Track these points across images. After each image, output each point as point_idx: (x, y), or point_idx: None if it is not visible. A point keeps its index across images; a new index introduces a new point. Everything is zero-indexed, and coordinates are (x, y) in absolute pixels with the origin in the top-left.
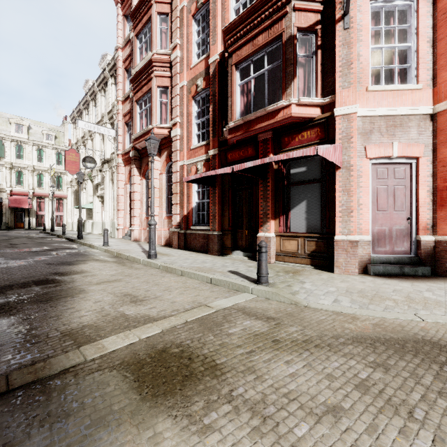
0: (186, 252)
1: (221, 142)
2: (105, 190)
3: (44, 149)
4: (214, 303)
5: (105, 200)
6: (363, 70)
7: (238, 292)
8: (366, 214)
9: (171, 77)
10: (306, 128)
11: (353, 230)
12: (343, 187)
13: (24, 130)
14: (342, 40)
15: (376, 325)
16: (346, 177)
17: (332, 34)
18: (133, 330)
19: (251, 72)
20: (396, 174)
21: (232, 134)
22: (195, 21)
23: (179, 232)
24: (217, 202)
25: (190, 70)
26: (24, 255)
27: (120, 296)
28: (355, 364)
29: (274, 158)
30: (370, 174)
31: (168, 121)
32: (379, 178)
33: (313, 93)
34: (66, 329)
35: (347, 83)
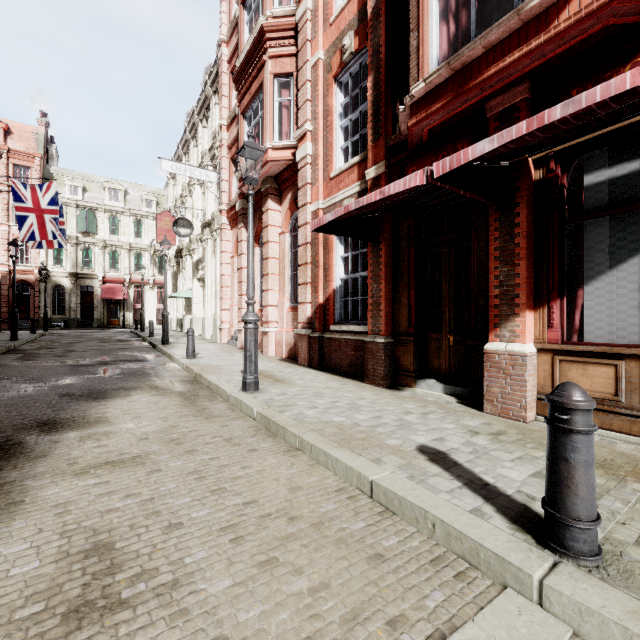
0: (320, 375)
1: (392, 148)
2: (205, 268)
3: (143, 220)
4: None
5: (206, 283)
6: None
7: (476, 580)
8: None
9: (297, 56)
10: None
11: None
12: None
13: (119, 196)
14: None
15: None
16: None
17: None
18: None
19: None
20: None
21: (421, 112)
22: None
23: (310, 337)
24: (383, 274)
25: (329, 28)
26: (53, 374)
27: (72, 556)
28: None
29: (590, 95)
30: None
31: (292, 135)
32: None
33: None
34: None
35: None
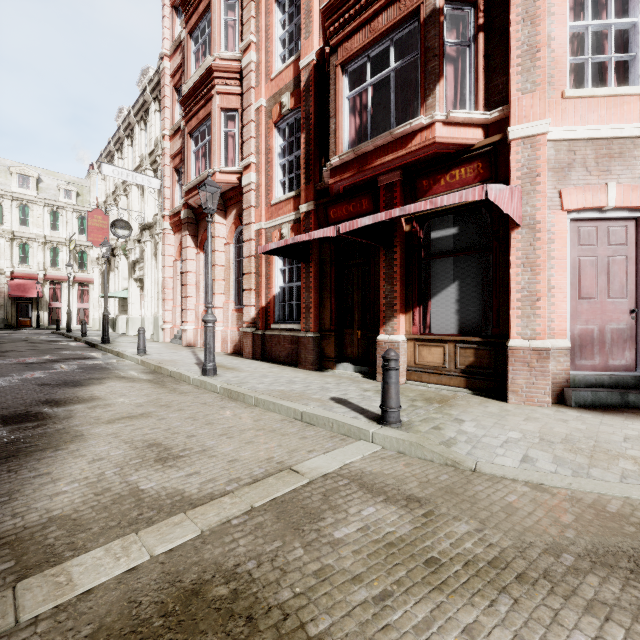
0: (264, 364)
1: (319, 191)
2: (145, 270)
3: (60, 212)
4: (307, 464)
5: (146, 284)
6: (557, 62)
7: (348, 440)
8: (561, 303)
9: (242, 95)
10: (459, 163)
11: (541, 331)
12: (524, 259)
13: (31, 183)
14: (522, 13)
15: (621, 516)
16: (528, 241)
17: (502, 5)
18: (144, 531)
19: (368, 75)
20: (611, 237)
21: (337, 176)
22: (278, 5)
23: (254, 334)
24: (313, 286)
25: (270, 82)
26: (10, 370)
27: (140, 448)
28: (625, 638)
29: (409, 208)
30: (568, 237)
31: (238, 162)
32: (583, 244)
33: (471, 105)
34: (14, 527)
35: (530, 84)
